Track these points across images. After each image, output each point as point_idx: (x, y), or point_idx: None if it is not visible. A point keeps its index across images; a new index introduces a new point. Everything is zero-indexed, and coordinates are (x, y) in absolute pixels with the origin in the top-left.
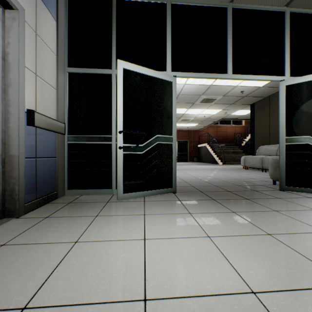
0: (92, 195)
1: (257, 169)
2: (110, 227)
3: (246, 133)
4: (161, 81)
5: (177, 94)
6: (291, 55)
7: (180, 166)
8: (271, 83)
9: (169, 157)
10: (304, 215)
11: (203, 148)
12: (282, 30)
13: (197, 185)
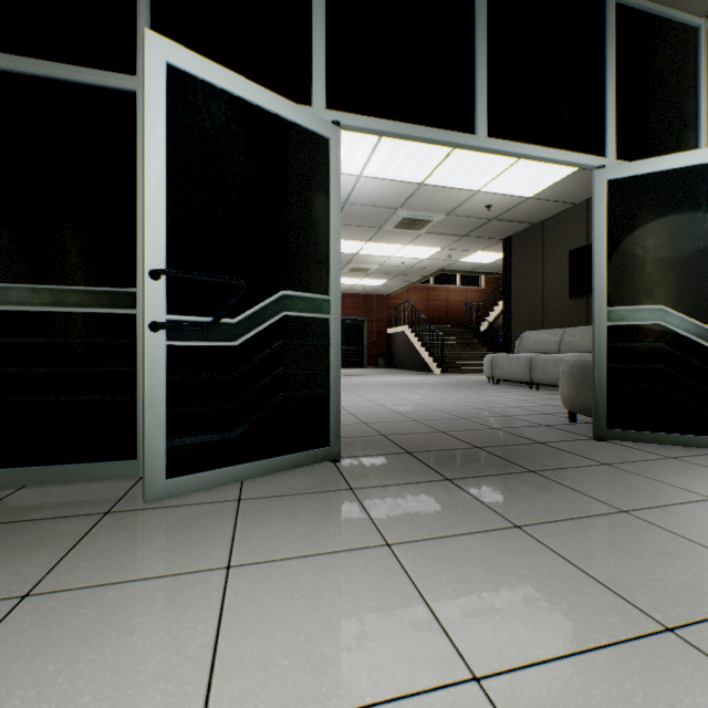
0: (63, 486)
1: (517, 385)
2: (53, 671)
3: (489, 305)
4: (296, 131)
5: (341, 202)
6: (619, 108)
7: (348, 380)
8: (551, 191)
9: (321, 357)
10: (703, 521)
11: (399, 337)
12: (601, 43)
13: (395, 430)
